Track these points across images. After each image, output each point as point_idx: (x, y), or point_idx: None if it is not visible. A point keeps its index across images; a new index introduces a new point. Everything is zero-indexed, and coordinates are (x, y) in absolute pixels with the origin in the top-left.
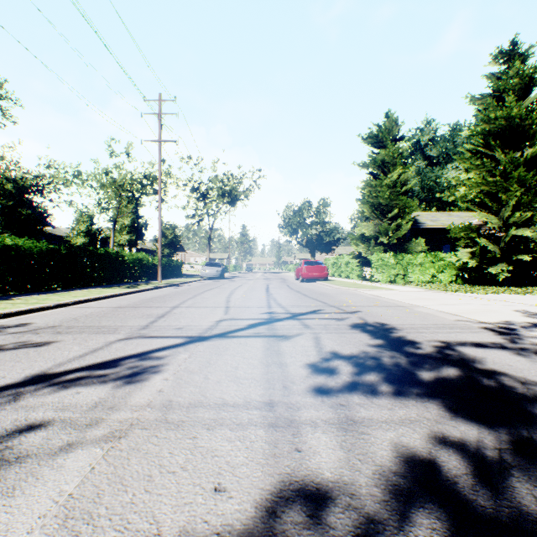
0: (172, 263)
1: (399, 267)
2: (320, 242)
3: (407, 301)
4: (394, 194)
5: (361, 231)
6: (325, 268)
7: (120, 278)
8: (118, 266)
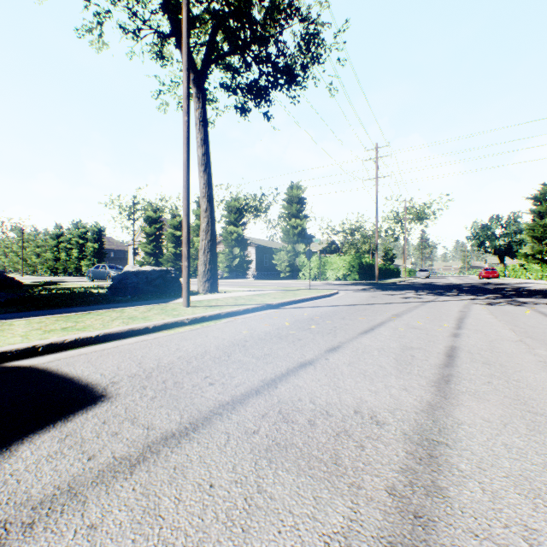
0: (397, 270)
1: (544, 271)
2: (508, 250)
3: (513, 281)
4: (546, 230)
5: (522, 251)
6: (496, 272)
7: (389, 276)
8: (389, 271)
